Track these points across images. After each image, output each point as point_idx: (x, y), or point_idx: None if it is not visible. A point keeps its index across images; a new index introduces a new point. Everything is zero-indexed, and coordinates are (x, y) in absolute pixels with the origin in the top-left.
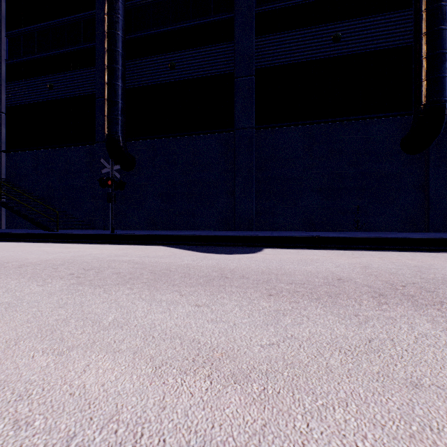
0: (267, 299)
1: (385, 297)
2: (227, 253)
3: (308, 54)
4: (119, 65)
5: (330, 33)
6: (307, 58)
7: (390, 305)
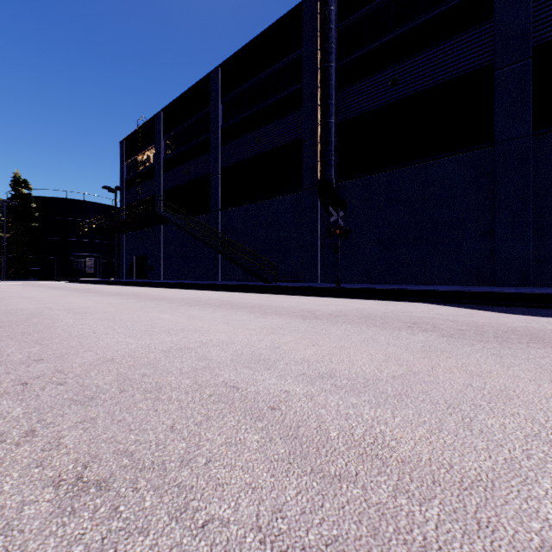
0: None
1: None
2: None
3: None
4: (333, 100)
5: None
6: None
7: None
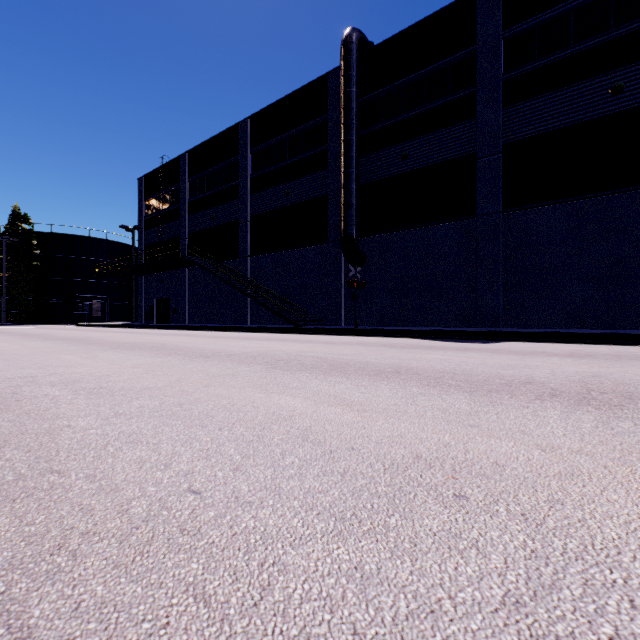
0: (489, 353)
1: (555, 355)
2: (468, 342)
3: (574, 116)
4: (354, 168)
5: (606, 85)
6: (573, 121)
7: (551, 356)
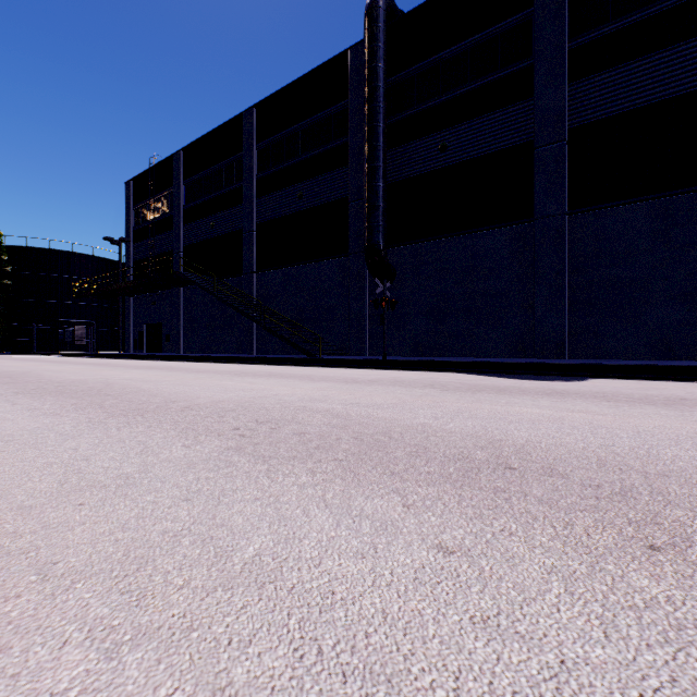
0: (606, 402)
1: None
2: (543, 380)
3: (661, 90)
4: (381, 162)
5: None
6: (659, 97)
7: None
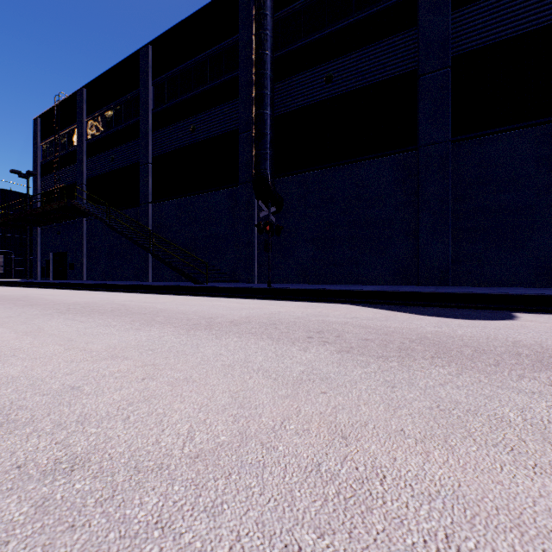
0: None
1: None
2: (464, 317)
3: (546, 15)
4: (268, 90)
5: None
6: (544, 21)
7: None
